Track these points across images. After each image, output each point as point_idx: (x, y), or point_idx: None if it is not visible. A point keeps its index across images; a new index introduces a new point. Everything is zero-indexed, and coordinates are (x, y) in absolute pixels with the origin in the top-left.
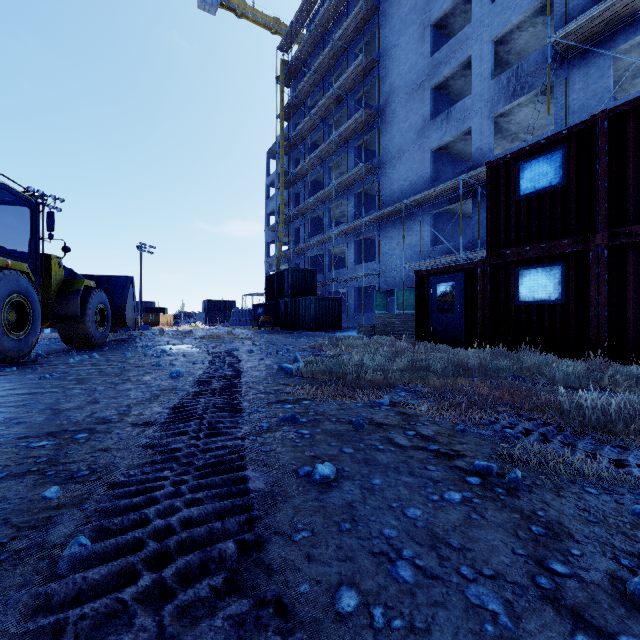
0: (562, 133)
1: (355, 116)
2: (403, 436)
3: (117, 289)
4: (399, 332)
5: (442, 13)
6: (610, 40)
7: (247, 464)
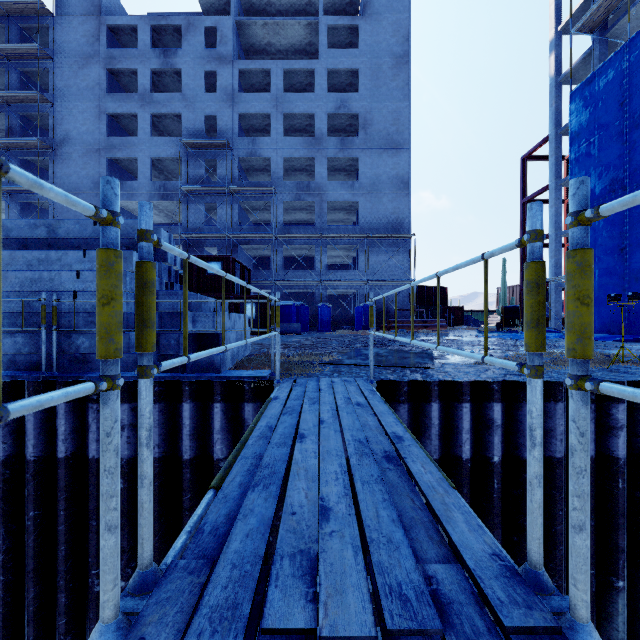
0: None
1: (28, 140)
2: None
3: None
4: None
5: (116, 113)
6: (204, 198)
7: None
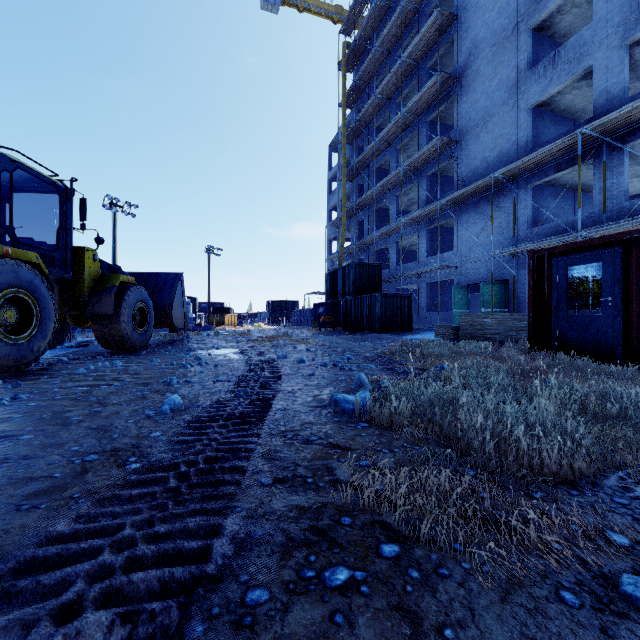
0: None
1: (428, 84)
2: None
3: (166, 287)
4: (493, 336)
5: None
6: None
7: None
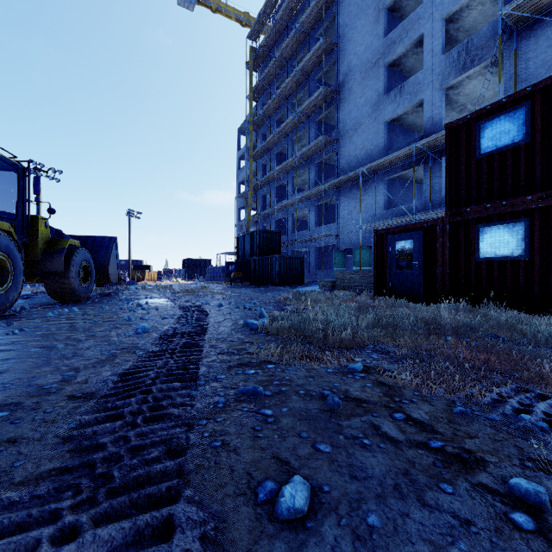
0: (526, 90)
1: (316, 93)
2: (391, 421)
3: (102, 248)
4: (357, 287)
5: None
6: None
7: (187, 473)
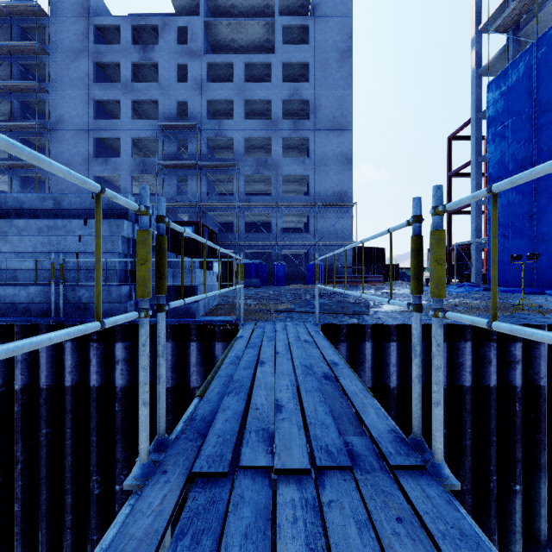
0: None
1: (27, 122)
2: None
3: None
4: None
5: (102, 100)
6: (177, 172)
7: None
